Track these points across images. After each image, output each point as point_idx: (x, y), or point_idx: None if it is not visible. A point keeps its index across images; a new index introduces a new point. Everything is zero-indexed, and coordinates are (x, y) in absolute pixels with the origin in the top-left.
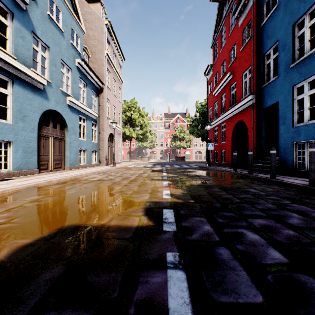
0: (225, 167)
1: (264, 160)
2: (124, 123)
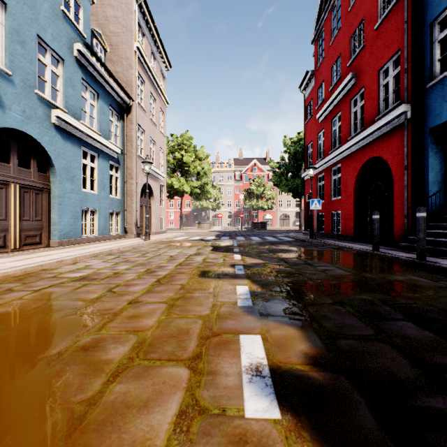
0: (343, 241)
1: (431, 230)
2: (171, 170)
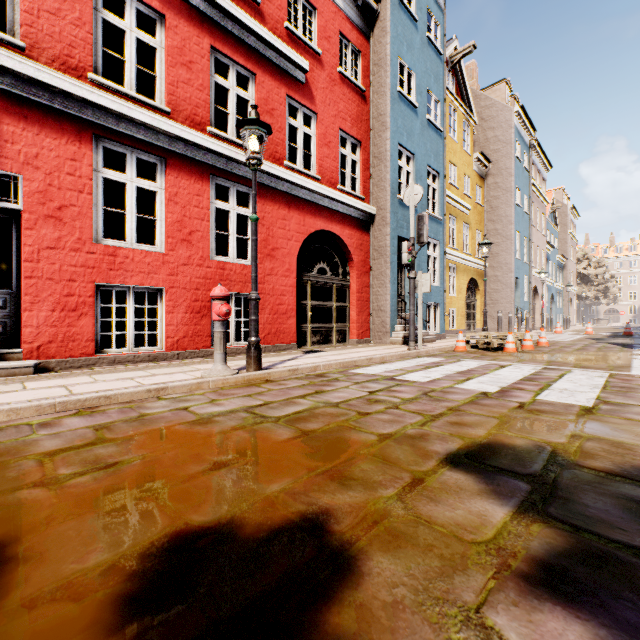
0: None
1: None
2: None
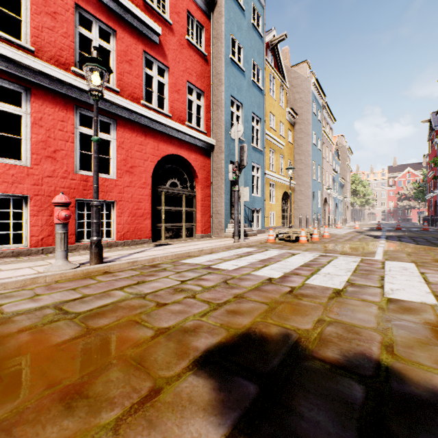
0: None
1: None
2: None
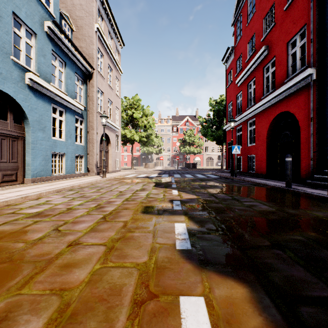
0: (258, 178)
1: None
2: (125, 124)
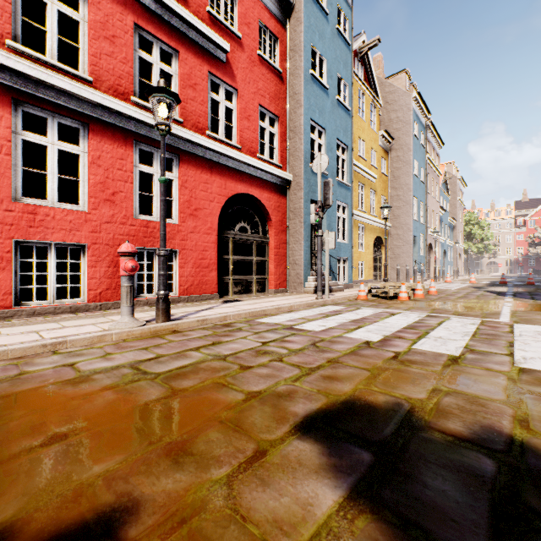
0: None
1: None
2: None
